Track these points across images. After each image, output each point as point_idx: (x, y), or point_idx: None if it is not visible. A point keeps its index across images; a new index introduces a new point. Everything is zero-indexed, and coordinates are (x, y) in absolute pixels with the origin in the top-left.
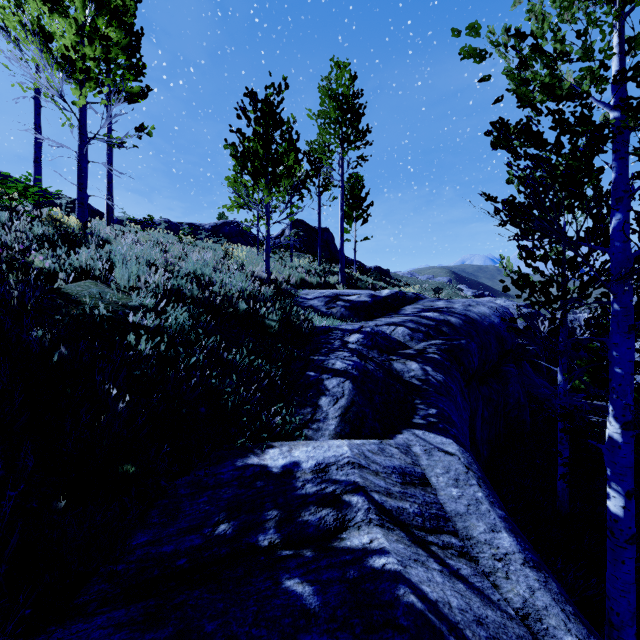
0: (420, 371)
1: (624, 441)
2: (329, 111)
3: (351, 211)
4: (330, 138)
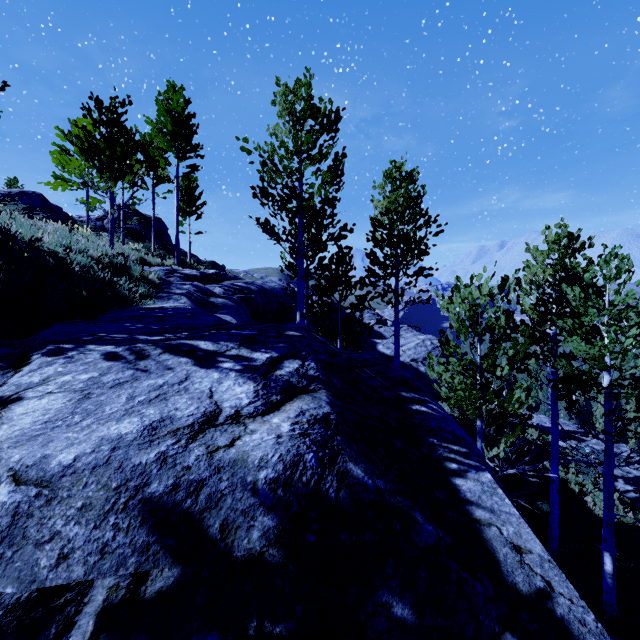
0: (223, 301)
1: (301, 322)
2: (166, 124)
3: (186, 206)
4: (167, 146)
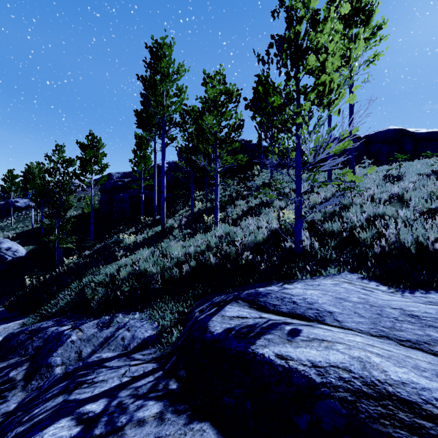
0: None
1: None
2: None
3: None
4: None
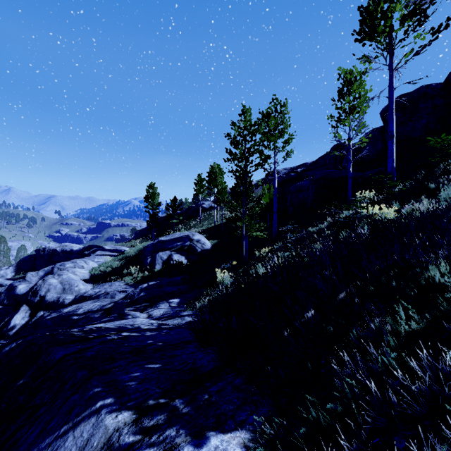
0: None
1: None
2: None
3: None
4: None
